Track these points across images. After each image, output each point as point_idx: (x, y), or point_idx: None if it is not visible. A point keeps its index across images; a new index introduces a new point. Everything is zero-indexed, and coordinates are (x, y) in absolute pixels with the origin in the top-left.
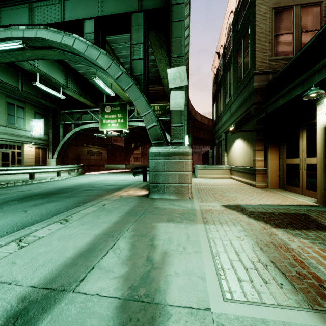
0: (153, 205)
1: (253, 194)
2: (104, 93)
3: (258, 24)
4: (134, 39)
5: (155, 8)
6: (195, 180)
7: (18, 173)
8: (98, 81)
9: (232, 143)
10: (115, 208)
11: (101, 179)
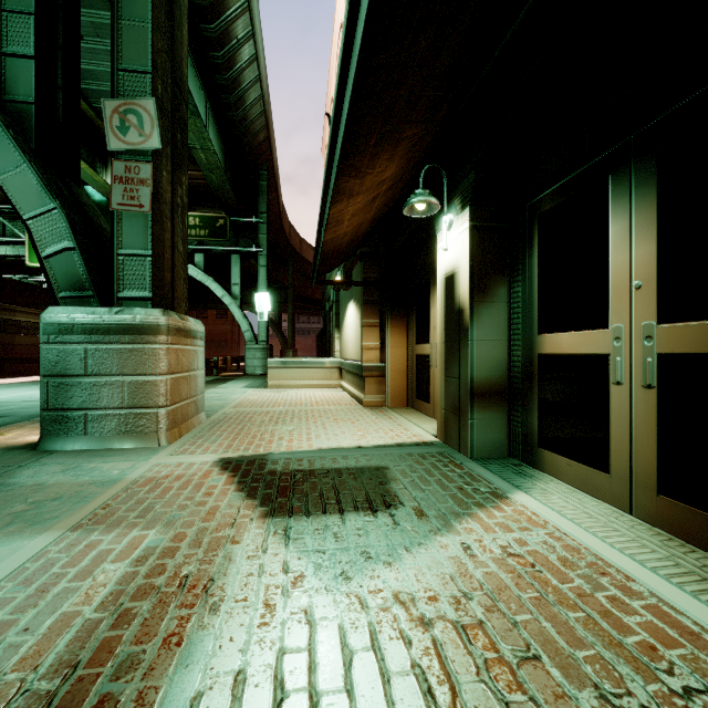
0: (6, 475)
1: (337, 424)
2: None
3: None
4: None
5: None
6: (257, 393)
7: None
8: None
9: (344, 312)
10: None
11: None
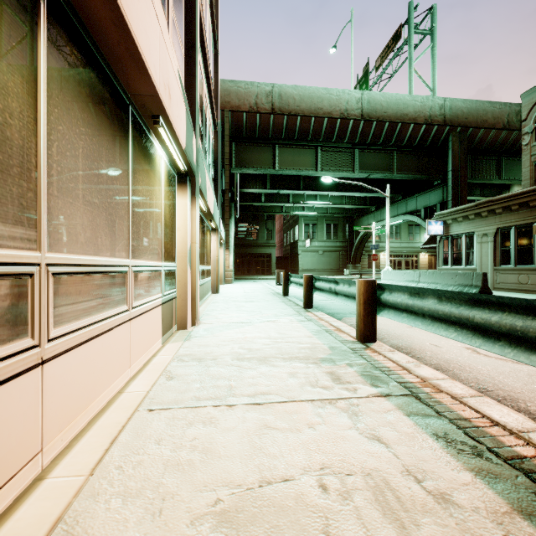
0: None
1: None
2: None
3: (523, 175)
4: None
5: (444, 201)
6: None
7: None
8: None
9: None
10: None
11: None
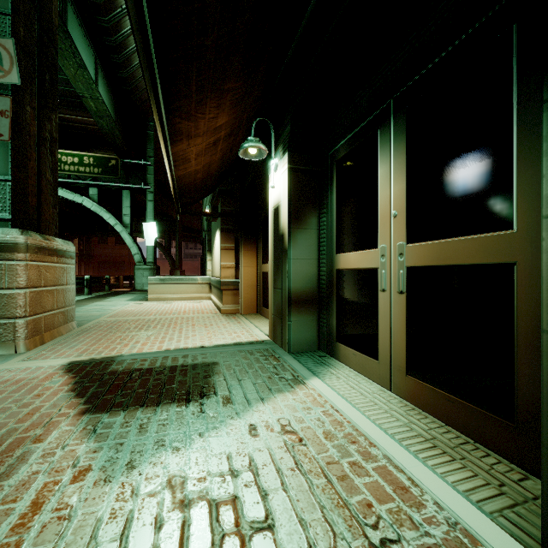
0: None
1: (193, 328)
2: None
3: None
4: None
5: None
6: (137, 304)
7: None
8: None
9: (214, 239)
10: None
11: None
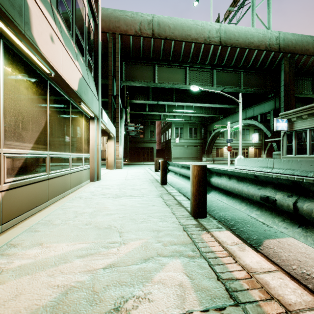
0: None
1: None
2: None
3: None
4: (271, 118)
5: (276, 108)
6: None
7: None
8: None
9: None
10: None
11: None
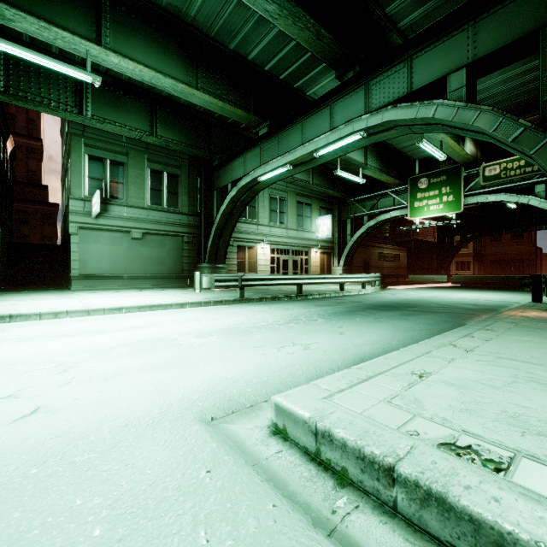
0: None
1: None
2: (414, 159)
3: None
4: (546, 68)
5: None
6: None
7: (332, 282)
8: (425, 145)
9: None
10: (544, 327)
11: (429, 295)
